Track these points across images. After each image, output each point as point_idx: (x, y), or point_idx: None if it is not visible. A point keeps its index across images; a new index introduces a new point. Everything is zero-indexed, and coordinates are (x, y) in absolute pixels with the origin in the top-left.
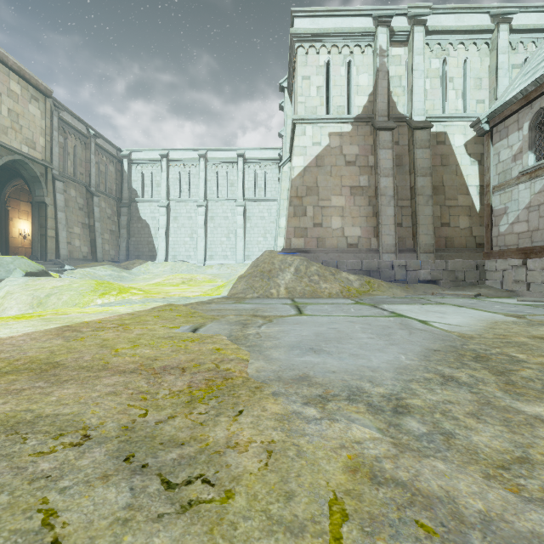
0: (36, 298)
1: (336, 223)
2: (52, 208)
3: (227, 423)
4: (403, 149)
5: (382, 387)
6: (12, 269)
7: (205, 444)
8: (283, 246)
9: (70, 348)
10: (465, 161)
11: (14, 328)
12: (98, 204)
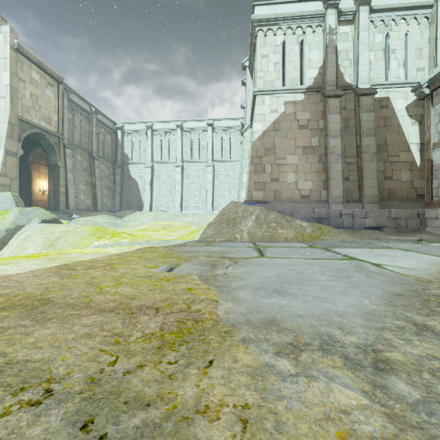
0: (48, 240)
1: (290, 178)
2: (63, 170)
3: (196, 377)
4: (349, 113)
5: (353, 335)
6: (31, 218)
7: (172, 407)
8: (245, 198)
9: (63, 285)
10: (406, 122)
11: (23, 266)
12: (98, 166)
